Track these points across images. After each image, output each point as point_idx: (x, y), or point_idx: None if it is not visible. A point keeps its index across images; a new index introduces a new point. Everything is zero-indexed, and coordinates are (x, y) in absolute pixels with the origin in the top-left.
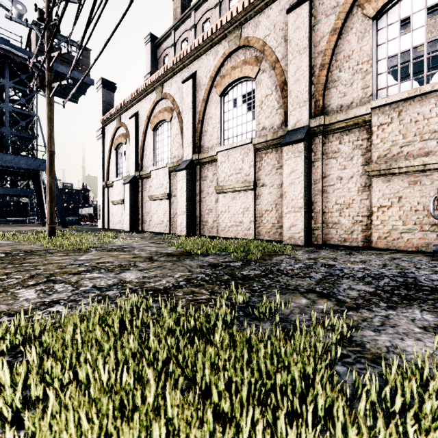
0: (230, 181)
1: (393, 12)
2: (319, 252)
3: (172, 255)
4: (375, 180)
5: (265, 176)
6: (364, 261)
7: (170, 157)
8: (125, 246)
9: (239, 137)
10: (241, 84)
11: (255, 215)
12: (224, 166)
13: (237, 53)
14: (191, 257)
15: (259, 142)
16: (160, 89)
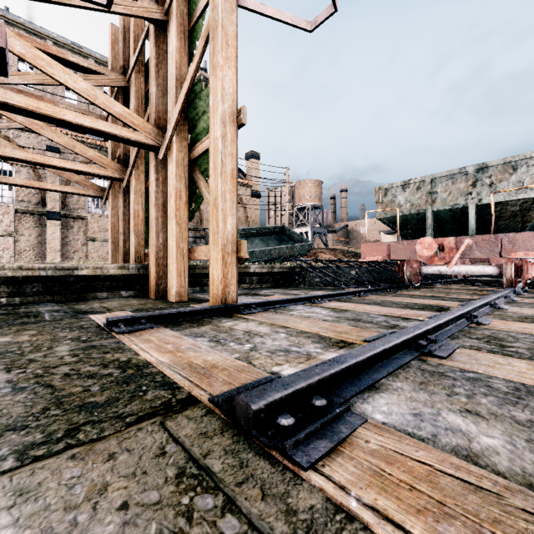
0: None
1: (94, 181)
2: None
3: None
4: (89, 242)
5: (24, 229)
6: None
7: None
8: None
9: None
10: None
11: (15, 253)
12: None
13: None
14: None
15: (22, 209)
16: None
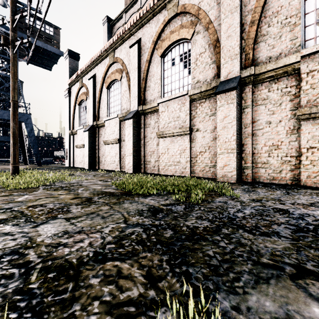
0: (169, 127)
1: None
2: (257, 192)
3: (113, 195)
4: (304, 123)
5: (199, 122)
6: (313, 203)
7: (120, 109)
8: (75, 183)
9: (177, 90)
10: (178, 46)
11: (191, 156)
12: (164, 115)
13: (175, 20)
14: (132, 198)
15: (194, 93)
16: (112, 55)
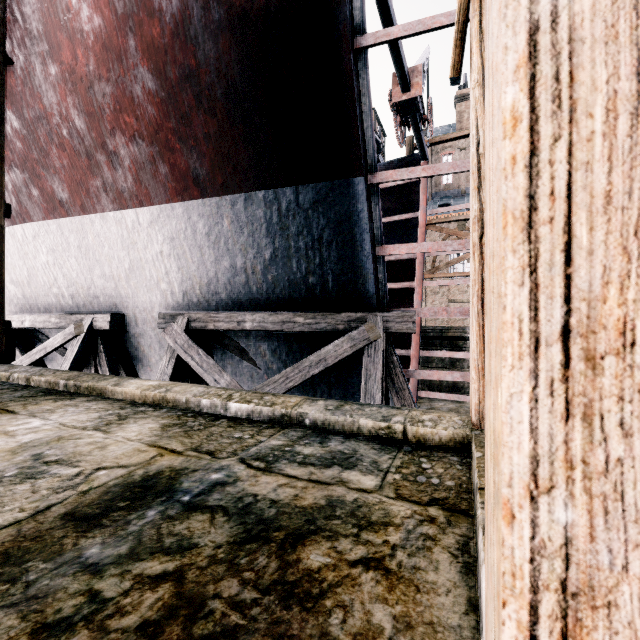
0: None
1: None
2: None
3: None
4: None
5: None
6: None
7: None
8: None
9: None
10: None
11: None
12: None
13: None
14: None
15: None
16: None
